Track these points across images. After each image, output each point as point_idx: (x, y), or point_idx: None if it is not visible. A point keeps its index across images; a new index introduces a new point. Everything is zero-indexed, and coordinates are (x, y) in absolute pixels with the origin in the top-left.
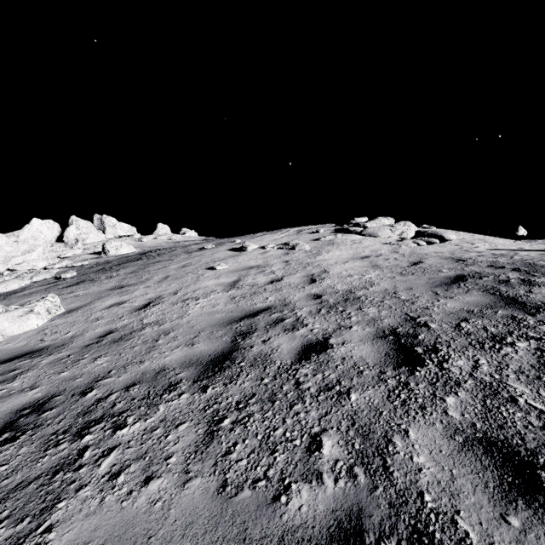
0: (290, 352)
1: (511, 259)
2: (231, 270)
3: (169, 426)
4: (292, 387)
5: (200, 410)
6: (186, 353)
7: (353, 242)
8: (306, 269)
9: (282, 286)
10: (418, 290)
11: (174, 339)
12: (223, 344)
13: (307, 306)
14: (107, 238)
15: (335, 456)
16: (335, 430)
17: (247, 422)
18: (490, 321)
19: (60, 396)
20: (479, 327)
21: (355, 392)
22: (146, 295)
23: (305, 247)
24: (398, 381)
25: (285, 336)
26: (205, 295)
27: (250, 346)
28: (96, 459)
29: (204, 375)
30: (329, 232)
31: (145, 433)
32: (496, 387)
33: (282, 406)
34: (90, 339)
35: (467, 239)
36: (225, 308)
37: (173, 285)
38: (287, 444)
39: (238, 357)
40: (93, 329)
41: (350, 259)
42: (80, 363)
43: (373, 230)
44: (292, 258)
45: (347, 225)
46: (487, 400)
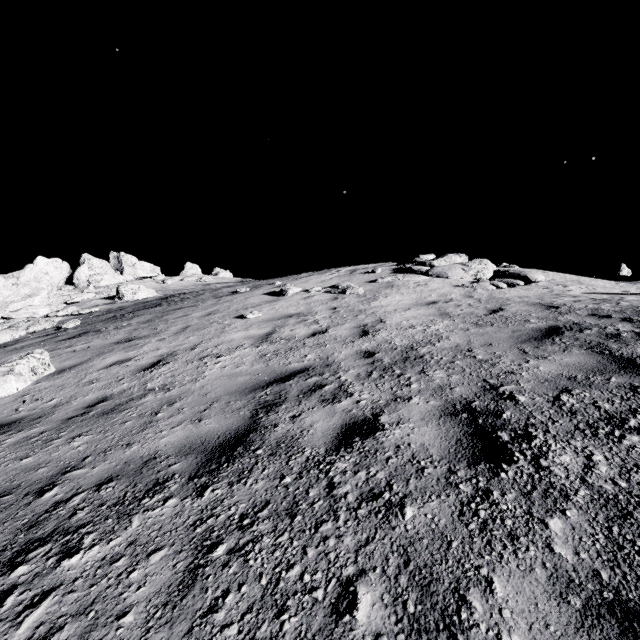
0: (326, 435)
1: (617, 305)
2: (265, 319)
3: (139, 554)
4: (322, 491)
5: (187, 528)
6: (189, 433)
7: (417, 284)
8: (357, 318)
9: (325, 340)
10: (499, 347)
11: (179, 411)
12: (239, 420)
13: (355, 367)
14: (126, 279)
15: (375, 625)
16: (378, 573)
17: (250, 552)
18: (601, 393)
19: (10, 495)
20: (586, 402)
21: (412, 503)
22: (156, 350)
23: (358, 290)
24: (476, 486)
25: (322, 411)
26: (229, 351)
27: (274, 424)
28: (19, 611)
29: (206, 467)
30: (388, 272)
31: (101, 565)
32: (624, 504)
33: (304, 525)
34: (76, 409)
35: (557, 281)
36: (251, 369)
37: (191, 338)
38: (303, 596)
39: (256, 440)
40: (83, 396)
41: (413, 305)
42: (52, 444)
43: (442, 269)
44: (341, 304)
45: (411, 263)
46: (613, 527)
